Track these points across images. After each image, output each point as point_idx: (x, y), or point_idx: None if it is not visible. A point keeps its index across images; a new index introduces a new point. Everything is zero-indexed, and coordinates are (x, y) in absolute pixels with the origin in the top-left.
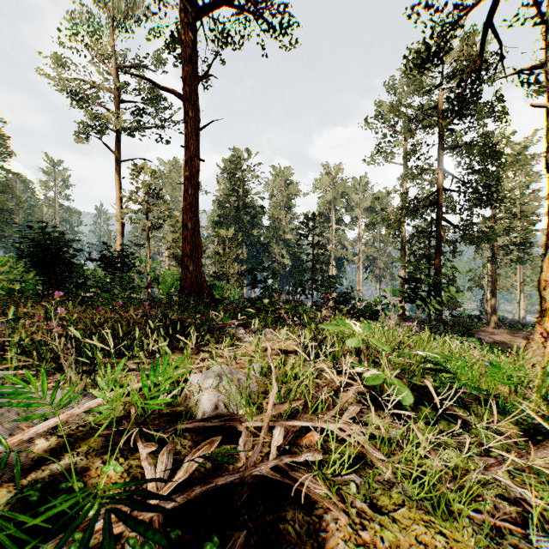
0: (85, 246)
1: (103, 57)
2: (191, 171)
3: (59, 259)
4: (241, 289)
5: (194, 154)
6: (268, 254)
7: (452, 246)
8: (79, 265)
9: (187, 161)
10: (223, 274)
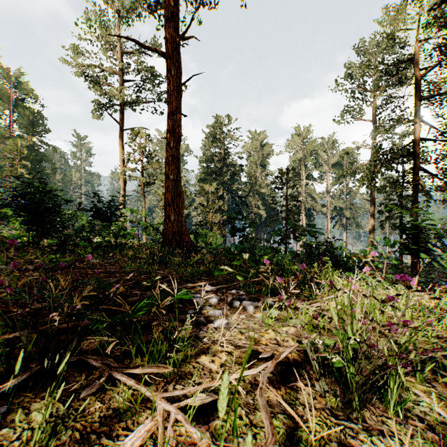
0: (76, 197)
1: (109, 44)
2: (173, 125)
3: (43, 208)
4: (223, 236)
5: (175, 109)
6: (246, 206)
7: (426, 196)
8: (71, 215)
9: (169, 115)
10: (206, 223)
